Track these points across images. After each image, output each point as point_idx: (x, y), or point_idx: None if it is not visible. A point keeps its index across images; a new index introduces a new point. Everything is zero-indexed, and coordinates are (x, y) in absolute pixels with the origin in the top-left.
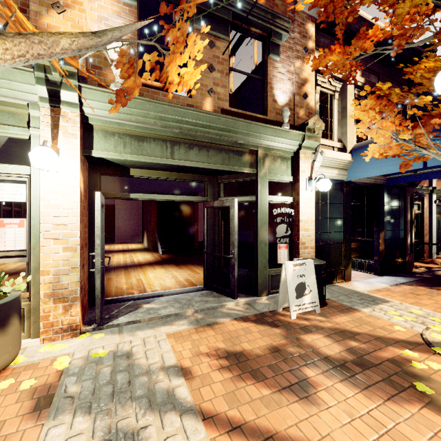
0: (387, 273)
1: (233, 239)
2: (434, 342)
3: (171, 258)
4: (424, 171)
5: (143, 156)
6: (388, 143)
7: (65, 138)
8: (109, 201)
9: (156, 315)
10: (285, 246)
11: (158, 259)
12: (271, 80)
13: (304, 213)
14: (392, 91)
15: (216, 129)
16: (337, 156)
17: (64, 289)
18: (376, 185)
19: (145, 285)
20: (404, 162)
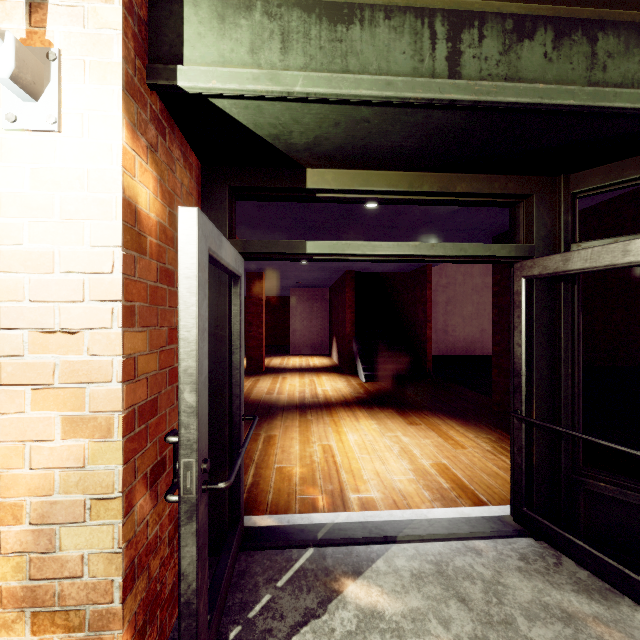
0: None
1: None
2: None
3: (384, 391)
4: None
5: (349, 75)
6: None
7: (72, 0)
8: (283, 291)
9: None
10: None
11: (360, 393)
12: None
13: None
14: None
15: None
16: None
17: (68, 577)
18: None
19: (342, 474)
20: None
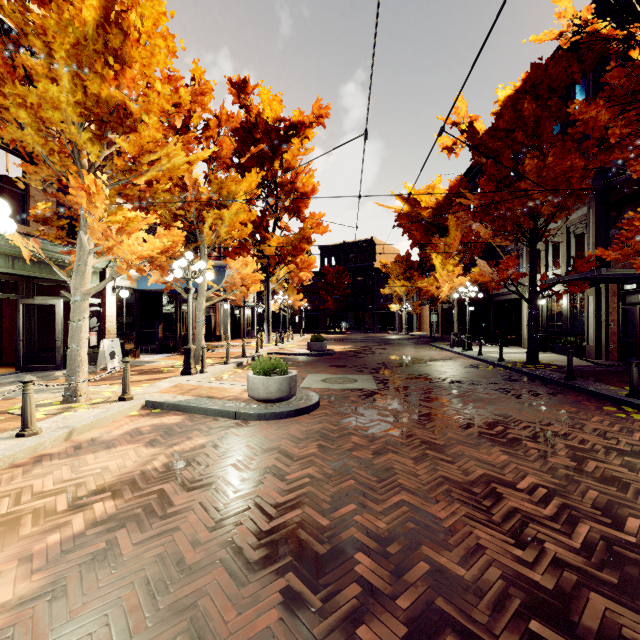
0: (165, 353)
1: (60, 328)
2: (175, 365)
3: None
4: None
5: None
6: (158, 279)
7: None
8: None
9: (4, 382)
10: (95, 333)
11: None
12: None
13: (110, 310)
14: None
15: (50, 252)
16: (131, 272)
17: None
18: (158, 292)
19: None
20: (166, 288)
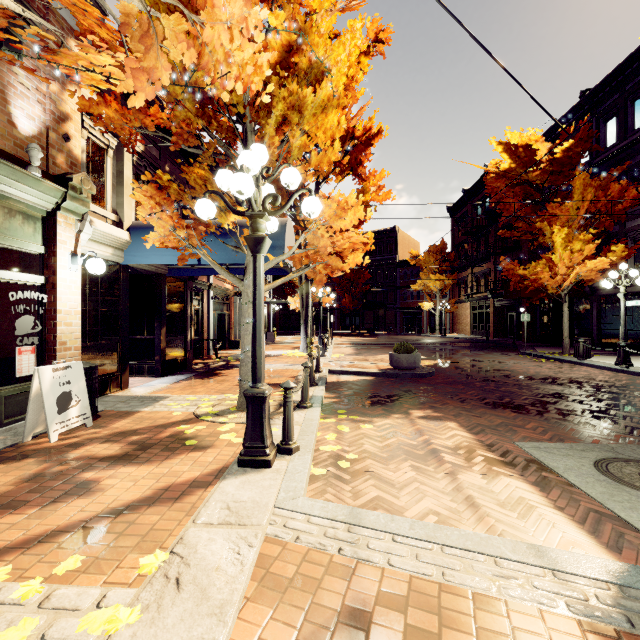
0: (169, 373)
1: None
2: (202, 414)
3: None
4: (200, 267)
5: None
6: (168, 235)
7: None
8: None
9: None
10: (31, 349)
11: None
12: (5, 87)
13: (65, 301)
14: (171, 185)
15: None
16: (112, 231)
17: None
18: (158, 274)
19: None
20: (182, 257)
